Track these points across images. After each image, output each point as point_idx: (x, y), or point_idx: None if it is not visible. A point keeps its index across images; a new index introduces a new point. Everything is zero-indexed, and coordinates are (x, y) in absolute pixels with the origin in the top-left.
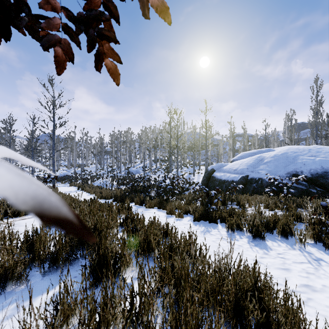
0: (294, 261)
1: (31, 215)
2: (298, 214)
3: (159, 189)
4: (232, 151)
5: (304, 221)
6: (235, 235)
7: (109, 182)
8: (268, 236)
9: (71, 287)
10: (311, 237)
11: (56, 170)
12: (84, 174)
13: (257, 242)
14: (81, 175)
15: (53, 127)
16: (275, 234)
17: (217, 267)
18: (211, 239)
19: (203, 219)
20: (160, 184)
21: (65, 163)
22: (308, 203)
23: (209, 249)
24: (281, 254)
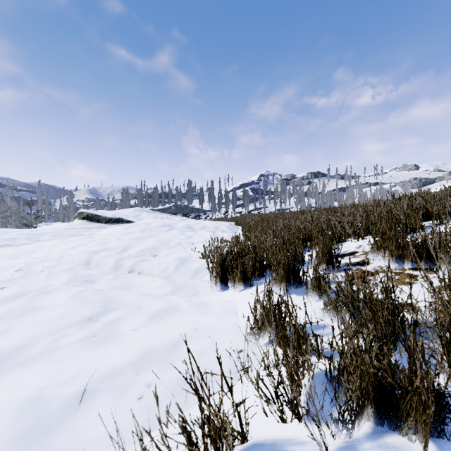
0: None
1: None
2: None
3: None
4: None
5: None
6: None
7: None
8: None
9: None
10: None
11: None
12: None
13: None
14: None
15: None
16: None
17: None
18: None
19: None
20: None
21: None
22: None
23: None
24: None
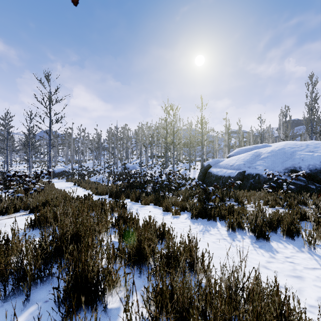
0: (306, 267)
1: (20, 213)
2: (303, 212)
3: (155, 185)
4: (227, 147)
5: (310, 220)
6: (236, 235)
7: (105, 177)
8: (271, 236)
9: (36, 319)
10: (320, 238)
11: (53, 166)
12: (81, 170)
13: (261, 244)
14: (79, 170)
15: (49, 123)
16: (279, 233)
17: (226, 285)
18: (210, 239)
19: (201, 216)
20: (156, 180)
21: (63, 159)
22: (309, 200)
23: (210, 252)
24: (290, 258)
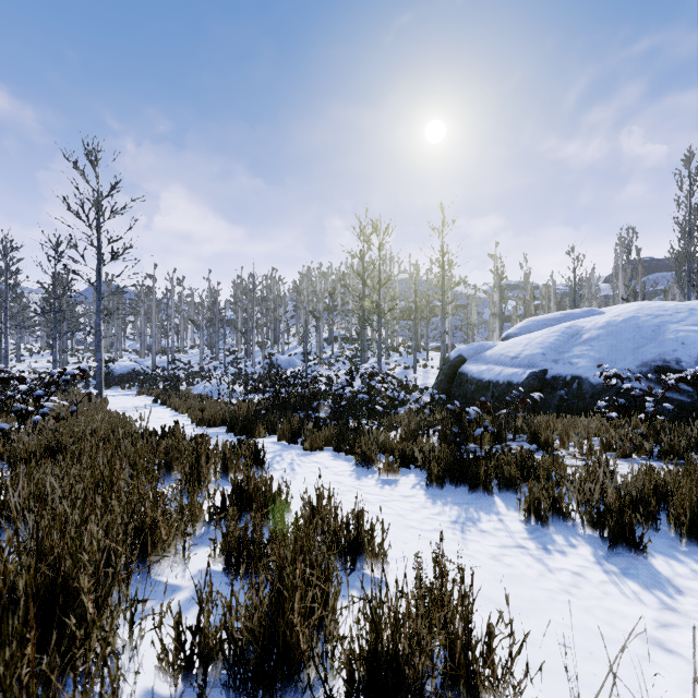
0: None
1: None
2: None
3: (338, 403)
4: (498, 318)
5: None
6: (551, 535)
7: (226, 386)
8: (646, 538)
9: None
10: None
11: (110, 361)
12: (173, 369)
13: (623, 562)
14: (168, 370)
15: (98, 262)
16: (664, 531)
17: None
18: (485, 549)
19: (453, 481)
20: (339, 390)
21: (135, 346)
22: None
23: (490, 593)
24: None
